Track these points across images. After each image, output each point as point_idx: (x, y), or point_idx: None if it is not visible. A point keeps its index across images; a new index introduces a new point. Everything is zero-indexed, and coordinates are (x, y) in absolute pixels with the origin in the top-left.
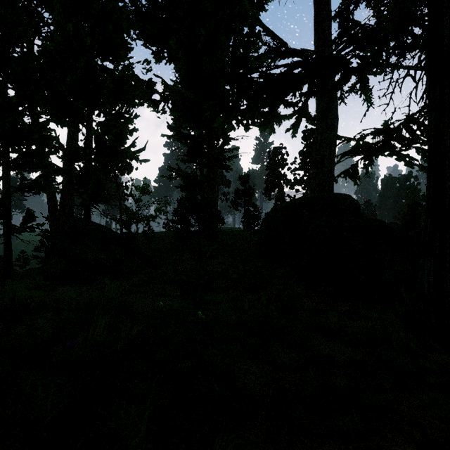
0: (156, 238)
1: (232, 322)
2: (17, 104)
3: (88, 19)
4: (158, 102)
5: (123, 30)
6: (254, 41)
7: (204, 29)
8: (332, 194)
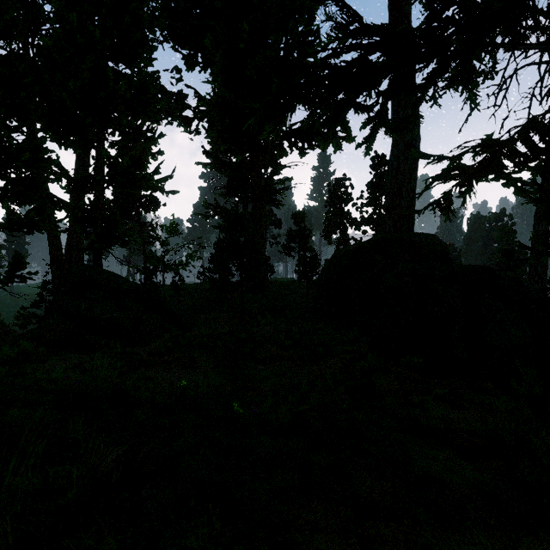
0: (189, 291)
1: (285, 421)
2: (3, 116)
3: (99, 9)
4: (190, 120)
5: (143, 24)
6: (312, 42)
7: (249, 24)
8: (412, 234)
